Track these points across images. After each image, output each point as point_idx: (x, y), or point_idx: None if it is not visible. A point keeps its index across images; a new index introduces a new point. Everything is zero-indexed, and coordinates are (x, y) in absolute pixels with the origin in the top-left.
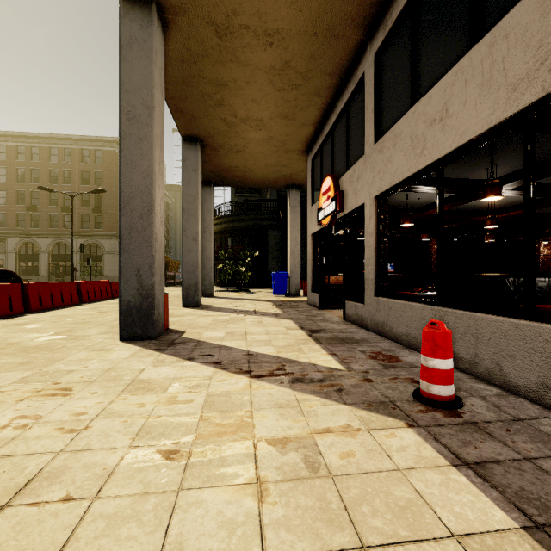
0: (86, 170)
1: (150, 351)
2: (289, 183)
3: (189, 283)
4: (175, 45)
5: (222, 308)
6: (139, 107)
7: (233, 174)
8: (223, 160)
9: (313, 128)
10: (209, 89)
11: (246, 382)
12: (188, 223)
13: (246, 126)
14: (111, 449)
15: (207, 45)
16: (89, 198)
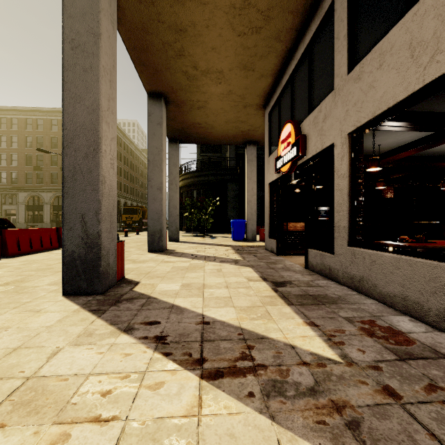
0: None
1: (85, 314)
2: (247, 139)
3: (154, 230)
4: None
5: (184, 253)
6: (84, 34)
7: (196, 131)
8: (186, 117)
9: (271, 80)
10: (169, 36)
11: (194, 392)
12: (153, 173)
13: (207, 79)
14: None
15: None
16: None
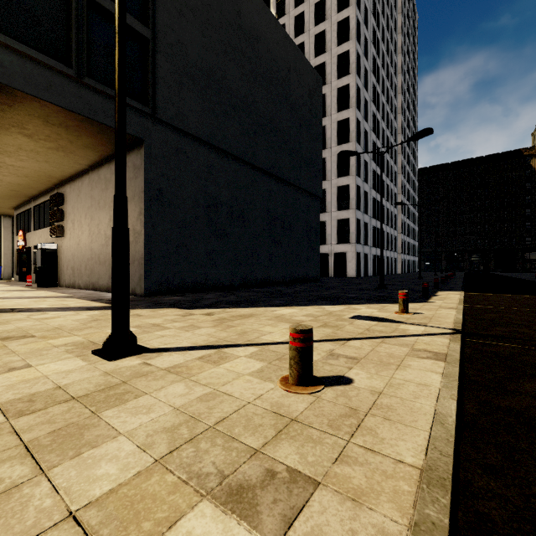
0: None
1: None
2: (3, 214)
3: None
4: None
5: None
6: None
7: None
8: None
9: (16, 205)
10: None
11: None
12: None
13: None
14: None
15: None
16: None
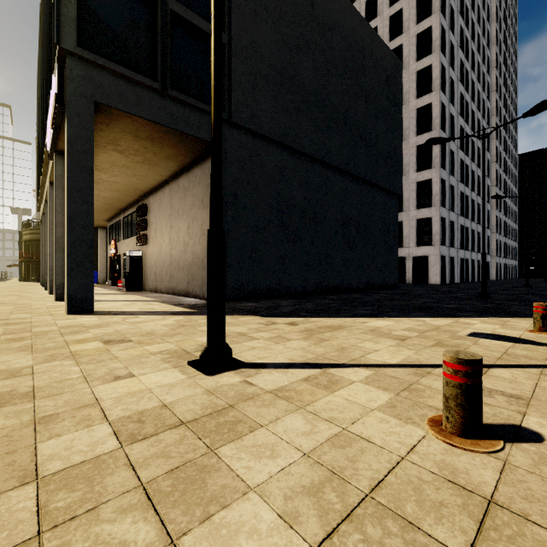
0: None
1: None
2: (99, 226)
3: None
4: None
5: None
6: None
7: None
8: None
9: (109, 218)
10: None
11: None
12: None
13: None
14: None
15: None
16: None
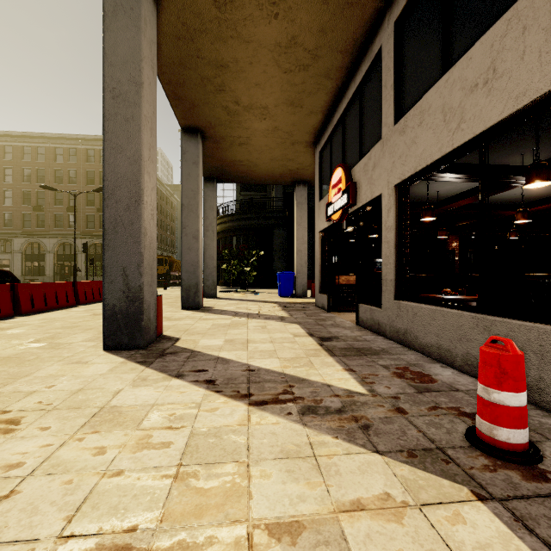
0: (91, 170)
1: (133, 365)
2: (296, 179)
3: (189, 284)
4: (169, 18)
5: (224, 311)
6: (126, 83)
7: (237, 169)
8: (226, 154)
9: (322, 117)
10: (209, 71)
11: (243, 413)
12: (189, 220)
13: (250, 114)
14: (29, 543)
15: (205, 17)
16: (94, 198)
